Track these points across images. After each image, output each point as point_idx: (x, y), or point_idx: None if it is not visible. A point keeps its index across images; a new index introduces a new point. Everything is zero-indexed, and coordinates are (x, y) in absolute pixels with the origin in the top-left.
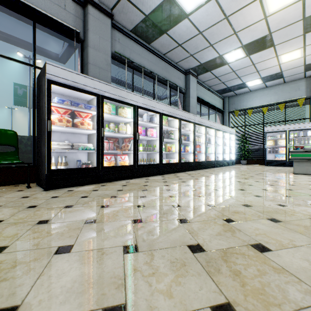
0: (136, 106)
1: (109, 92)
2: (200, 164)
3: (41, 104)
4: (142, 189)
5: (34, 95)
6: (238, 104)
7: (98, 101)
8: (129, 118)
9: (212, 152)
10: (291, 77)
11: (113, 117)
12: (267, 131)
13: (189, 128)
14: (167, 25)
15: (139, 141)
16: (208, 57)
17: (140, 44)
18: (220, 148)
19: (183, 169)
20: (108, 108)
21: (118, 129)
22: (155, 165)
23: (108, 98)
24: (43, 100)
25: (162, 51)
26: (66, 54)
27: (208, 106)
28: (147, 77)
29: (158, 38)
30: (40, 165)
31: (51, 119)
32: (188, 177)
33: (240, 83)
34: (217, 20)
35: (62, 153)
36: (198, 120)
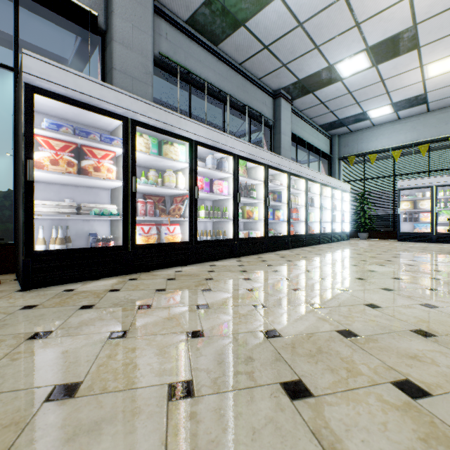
0: (193, 142)
1: (145, 114)
2: (298, 238)
3: (19, 132)
4: (201, 288)
5: (15, 121)
6: (354, 146)
7: (125, 130)
8: (181, 162)
9: (316, 220)
10: (440, 103)
11: (155, 160)
12: (402, 188)
13: (280, 181)
14: (246, 10)
15: (200, 202)
16: (311, 68)
17: (201, 45)
18: (328, 214)
19: (272, 247)
20: (144, 143)
21: (163, 181)
22: (226, 242)
23: (144, 126)
24: (20, 124)
25: (237, 58)
26: (80, 58)
27: (308, 149)
28: (213, 100)
29: (231, 34)
30: (18, 244)
31: (33, 159)
32: (281, 261)
33: (358, 112)
34: (329, 1)
35: (63, 222)
36: (294, 168)
